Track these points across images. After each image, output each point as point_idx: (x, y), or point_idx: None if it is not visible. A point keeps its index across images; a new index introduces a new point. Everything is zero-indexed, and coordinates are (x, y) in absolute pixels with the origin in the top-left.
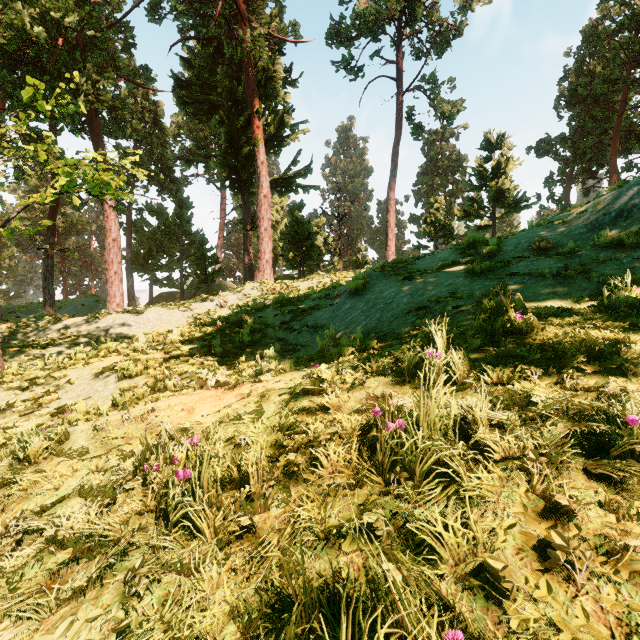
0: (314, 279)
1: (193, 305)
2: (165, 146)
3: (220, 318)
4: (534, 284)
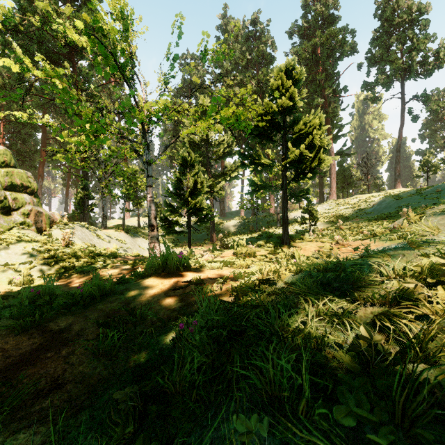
0: (357, 198)
1: None
2: None
3: (328, 213)
4: (427, 201)
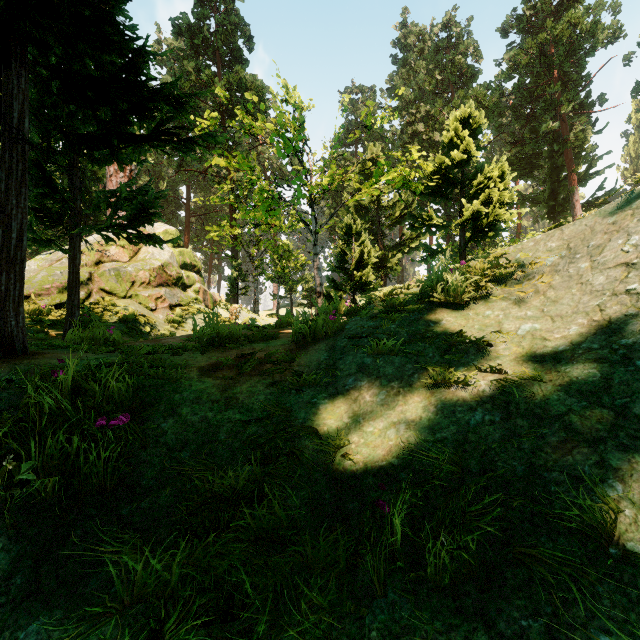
0: None
1: None
2: None
3: None
4: None
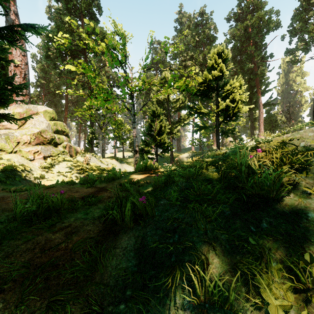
0: None
1: None
2: None
3: None
4: None
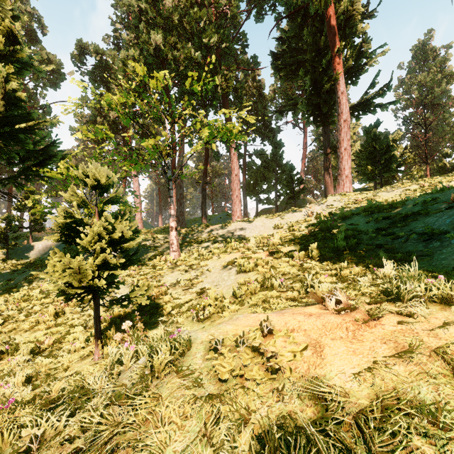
0: (398, 187)
1: (286, 215)
2: (265, 108)
3: (309, 225)
4: None
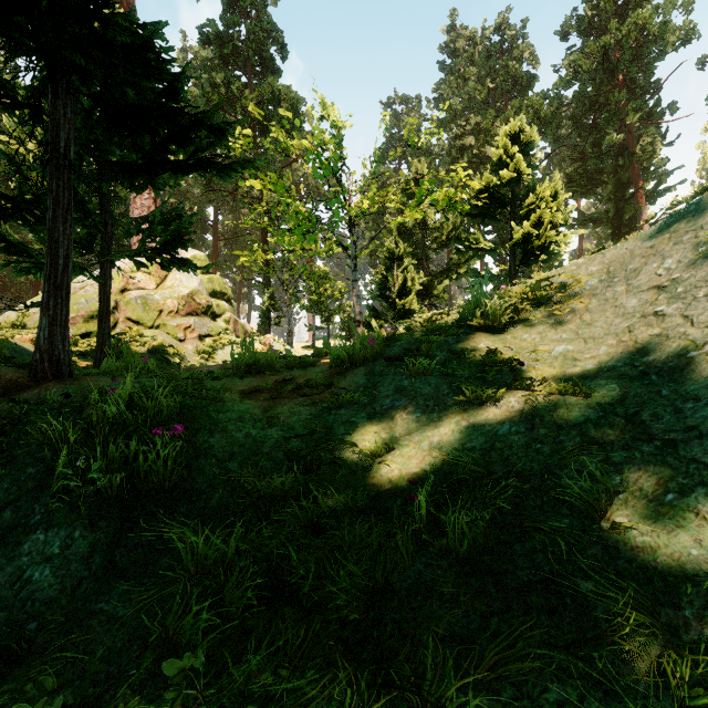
0: None
1: None
2: None
3: None
4: None
